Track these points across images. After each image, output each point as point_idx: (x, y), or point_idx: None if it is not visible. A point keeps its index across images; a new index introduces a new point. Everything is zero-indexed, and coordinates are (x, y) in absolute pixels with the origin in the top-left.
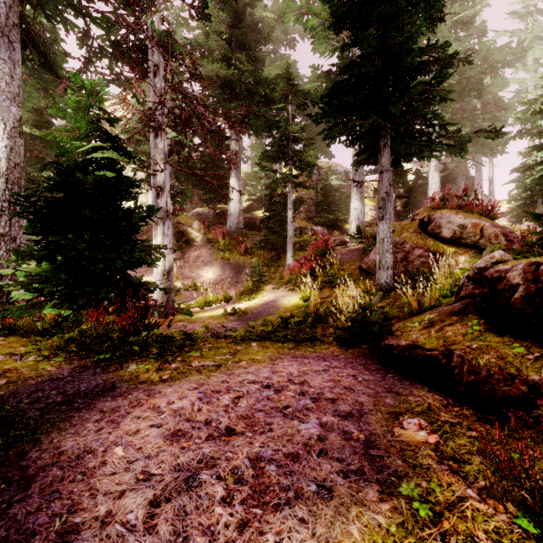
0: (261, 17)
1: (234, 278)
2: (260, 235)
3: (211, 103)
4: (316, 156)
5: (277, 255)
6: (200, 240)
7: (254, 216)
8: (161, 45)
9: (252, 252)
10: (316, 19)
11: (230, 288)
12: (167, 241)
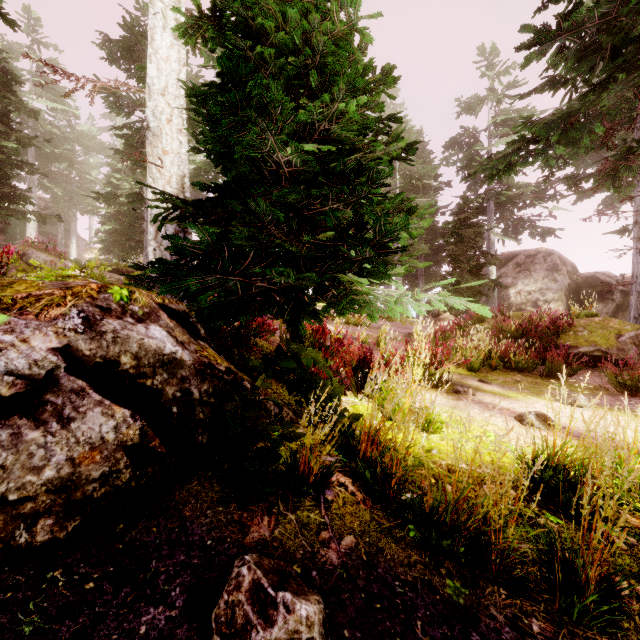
0: None
1: None
2: None
3: None
4: None
5: None
6: None
7: None
8: None
9: None
10: None
11: None
12: None
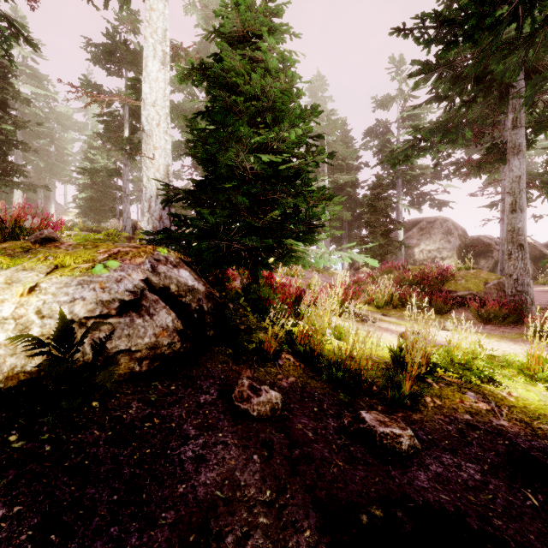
0: None
1: None
2: None
3: None
4: None
5: None
6: None
7: None
8: None
9: None
10: None
11: None
12: None
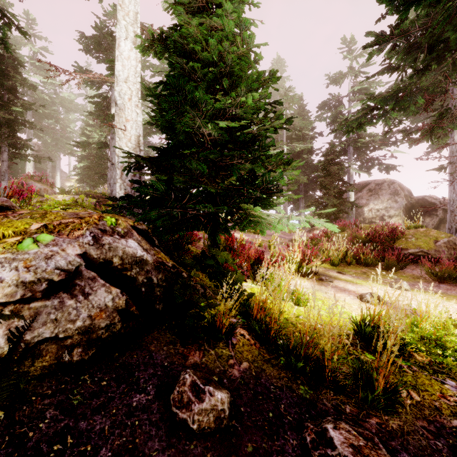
0: None
1: None
2: None
3: None
4: None
5: None
6: None
7: None
8: None
9: None
10: None
11: None
12: None
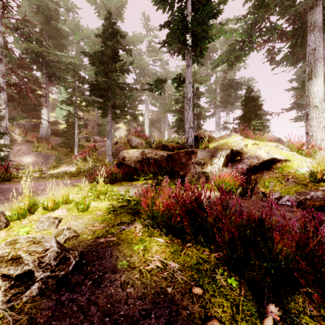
0: (62, 27)
1: (45, 162)
2: (61, 140)
3: (28, 62)
4: (88, 108)
5: (71, 150)
6: (21, 140)
7: (58, 128)
8: (6, 56)
9: (56, 148)
10: (88, 48)
11: (42, 166)
12: (7, 141)
